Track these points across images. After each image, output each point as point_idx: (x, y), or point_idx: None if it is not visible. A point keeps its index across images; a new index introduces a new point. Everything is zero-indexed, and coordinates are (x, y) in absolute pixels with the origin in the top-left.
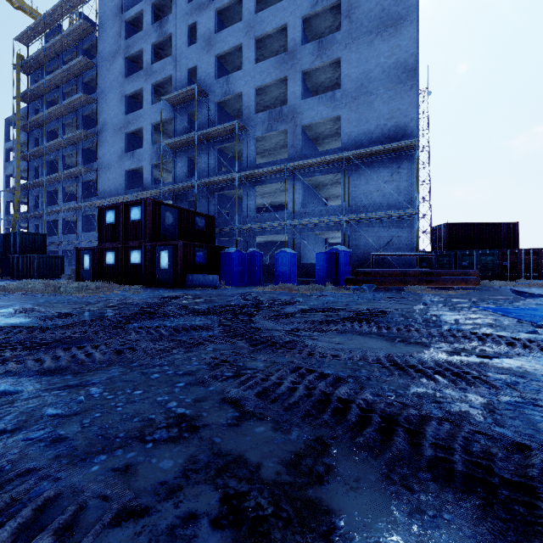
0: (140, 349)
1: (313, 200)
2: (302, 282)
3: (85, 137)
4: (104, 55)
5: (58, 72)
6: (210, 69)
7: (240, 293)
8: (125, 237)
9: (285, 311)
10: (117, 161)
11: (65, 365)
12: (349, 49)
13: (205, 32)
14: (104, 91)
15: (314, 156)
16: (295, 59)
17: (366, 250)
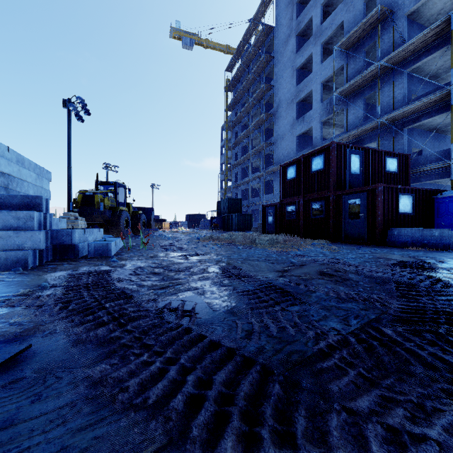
0: None
1: None
2: None
3: (265, 119)
4: (279, 45)
5: (248, 78)
6: None
7: None
8: (305, 190)
9: None
10: (289, 130)
11: None
12: None
13: None
14: (279, 75)
15: None
16: None
17: None
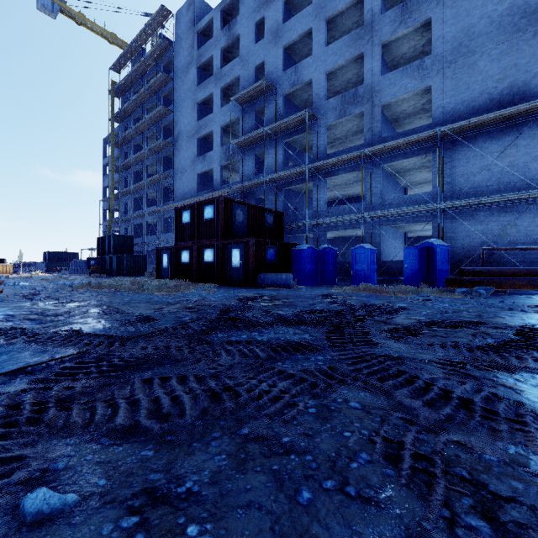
0: (243, 391)
1: (391, 189)
2: (381, 282)
3: (163, 146)
4: (179, 68)
5: (142, 91)
6: (278, 62)
7: (320, 294)
8: (198, 236)
9: (396, 323)
10: (190, 166)
11: (144, 423)
12: (443, 5)
13: (273, 25)
14: (179, 101)
15: (396, 138)
16: (373, 32)
17: (466, 244)
